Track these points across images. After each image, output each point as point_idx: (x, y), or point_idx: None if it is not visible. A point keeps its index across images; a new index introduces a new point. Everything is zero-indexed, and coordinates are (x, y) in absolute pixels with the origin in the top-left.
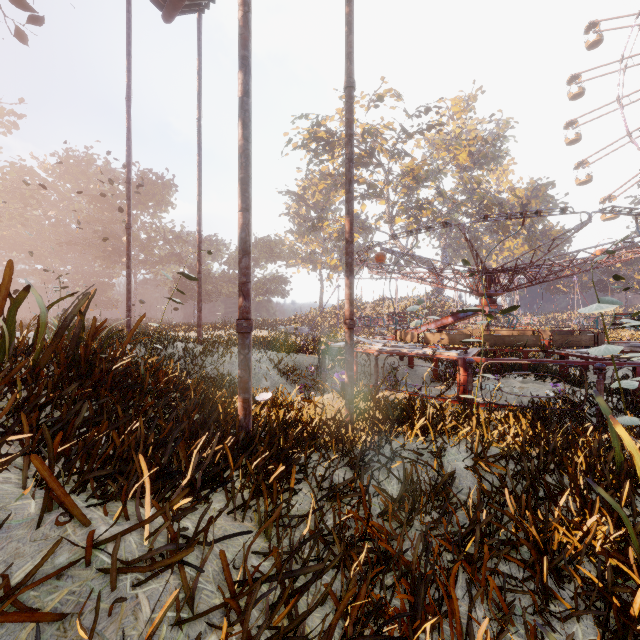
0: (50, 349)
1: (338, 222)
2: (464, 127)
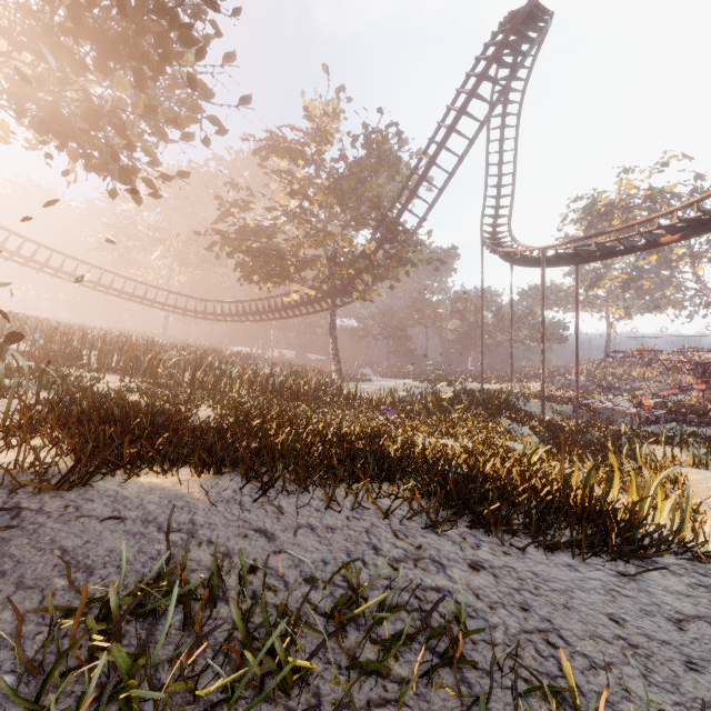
0: (506, 402)
1: (619, 278)
2: None
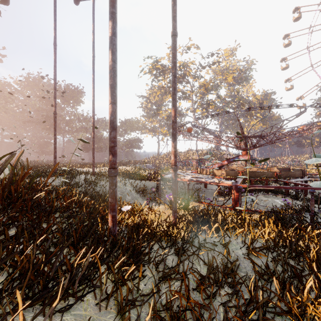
0: None
1: (167, 111)
2: (230, 64)
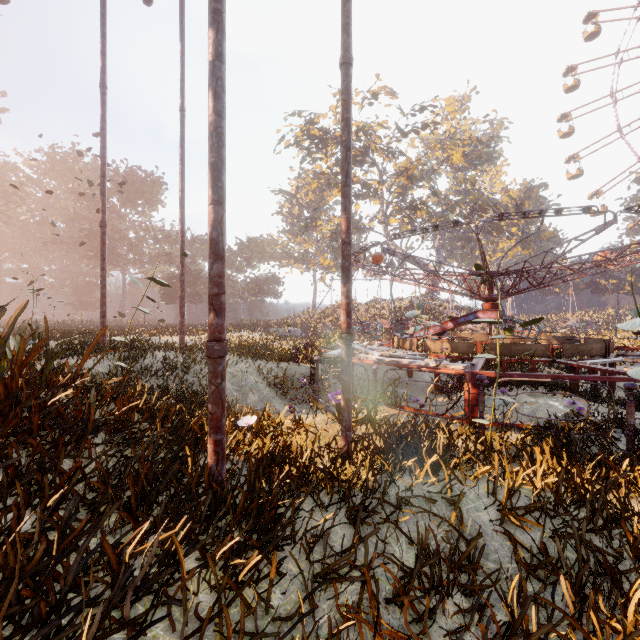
0: None
1: (332, 222)
2: (458, 127)
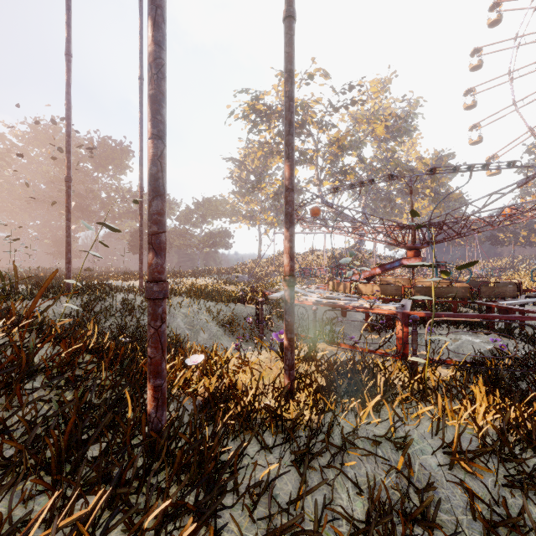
0: None
1: (274, 184)
2: (381, 105)
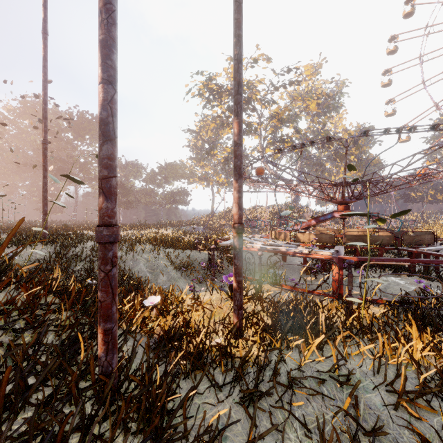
0: None
1: (225, 151)
2: (313, 86)
